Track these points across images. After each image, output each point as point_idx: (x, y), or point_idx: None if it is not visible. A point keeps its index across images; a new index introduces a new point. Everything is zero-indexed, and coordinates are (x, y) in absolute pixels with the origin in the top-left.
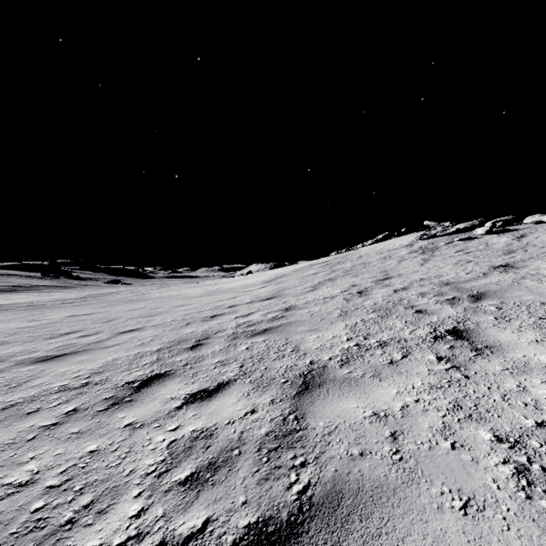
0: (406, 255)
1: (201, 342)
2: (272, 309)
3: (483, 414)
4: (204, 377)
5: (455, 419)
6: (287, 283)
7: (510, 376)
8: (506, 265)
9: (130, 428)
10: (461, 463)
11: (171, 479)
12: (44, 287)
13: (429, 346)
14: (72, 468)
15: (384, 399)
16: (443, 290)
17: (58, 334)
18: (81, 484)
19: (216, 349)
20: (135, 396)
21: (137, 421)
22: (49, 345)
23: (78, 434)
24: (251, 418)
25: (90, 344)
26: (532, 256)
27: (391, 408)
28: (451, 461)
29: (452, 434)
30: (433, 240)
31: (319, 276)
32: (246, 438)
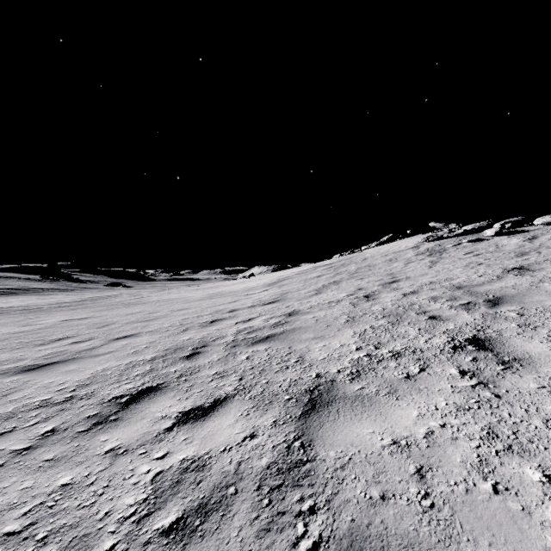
0: (413, 257)
1: (199, 350)
2: (275, 314)
3: (525, 445)
4: (199, 391)
5: (492, 451)
6: (290, 286)
7: (549, 396)
8: (520, 268)
9: (112, 455)
10: (510, 514)
11: (153, 526)
12: (43, 289)
13: (449, 358)
14: (38, 508)
15: (404, 423)
16: (456, 294)
17: (49, 340)
18: (45, 530)
19: (214, 358)
20: (121, 414)
21: (121, 446)
22: (38, 353)
23: (52, 462)
24: (250, 444)
25: (81, 351)
26: (547, 258)
27: (413, 434)
28: (496, 510)
29: (492, 472)
30: (440, 241)
31: (323, 279)
32: (243, 472)
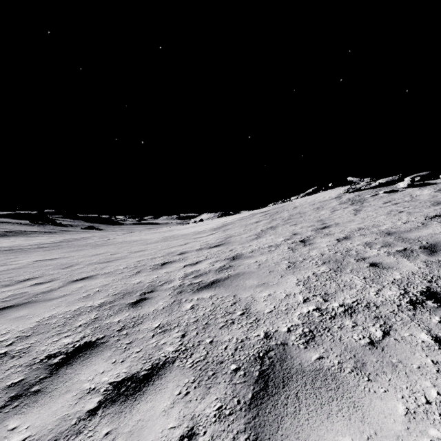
0: (337, 206)
1: (146, 296)
2: (219, 257)
3: None
4: (137, 351)
5: None
6: (233, 231)
7: None
8: None
9: None
10: None
11: None
12: (31, 232)
13: (411, 317)
14: None
15: (391, 427)
16: (388, 240)
17: (16, 281)
18: None
19: (159, 306)
20: (46, 382)
21: None
22: None
23: None
24: None
25: (38, 294)
26: None
27: None
28: None
29: None
30: (359, 193)
31: (261, 225)
32: None
